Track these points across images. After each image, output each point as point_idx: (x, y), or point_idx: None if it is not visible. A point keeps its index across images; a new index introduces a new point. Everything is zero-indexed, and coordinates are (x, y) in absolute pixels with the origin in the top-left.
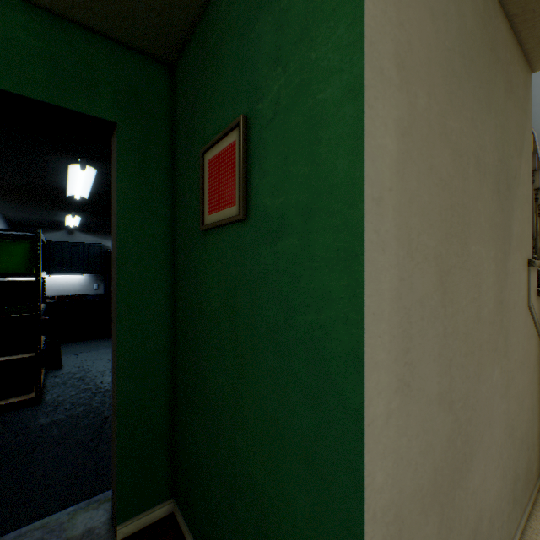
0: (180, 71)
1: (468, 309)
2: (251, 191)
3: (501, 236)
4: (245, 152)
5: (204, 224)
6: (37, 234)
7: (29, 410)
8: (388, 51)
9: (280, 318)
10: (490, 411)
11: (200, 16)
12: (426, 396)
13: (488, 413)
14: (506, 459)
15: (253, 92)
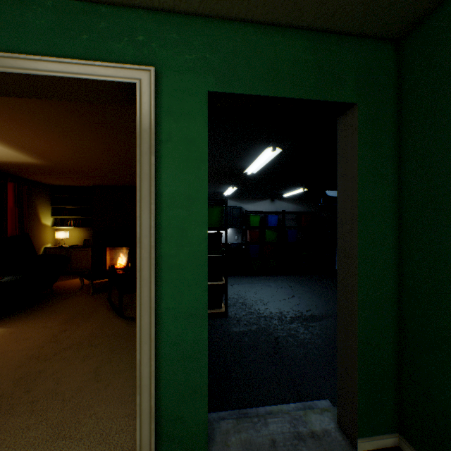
0: (416, 40)
1: None
2: None
3: None
4: None
5: None
6: (225, 201)
7: (223, 320)
8: None
9: None
10: None
11: None
12: None
13: None
14: None
15: None
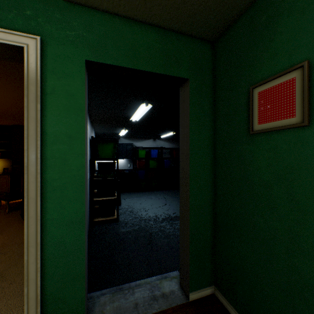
0: (222, 44)
1: None
2: None
3: None
4: (307, 83)
5: (253, 130)
6: (117, 140)
7: (115, 224)
8: None
9: None
10: None
11: (246, 8)
12: None
13: None
14: None
15: None
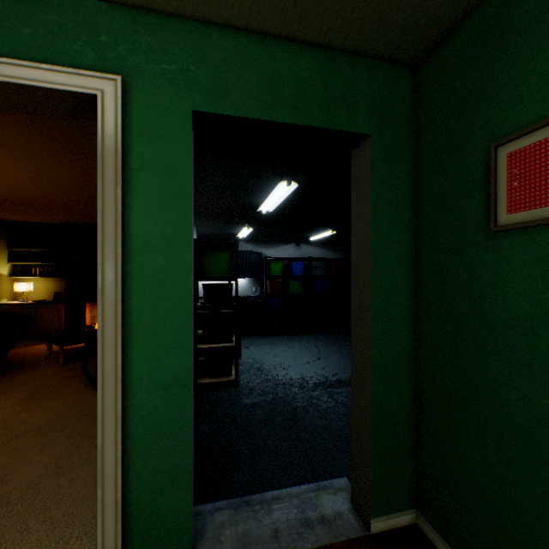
0: (432, 67)
1: None
2: None
3: None
4: None
5: (496, 224)
6: (236, 245)
7: (232, 390)
8: None
9: None
10: None
11: None
12: None
13: None
14: None
15: None
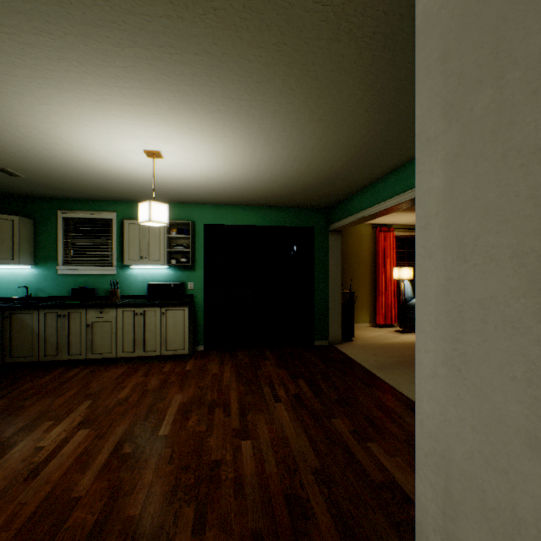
0: None
1: None
2: None
3: None
4: None
5: None
6: None
7: None
8: (434, 118)
9: None
10: None
11: None
12: (493, 407)
13: None
14: None
15: None
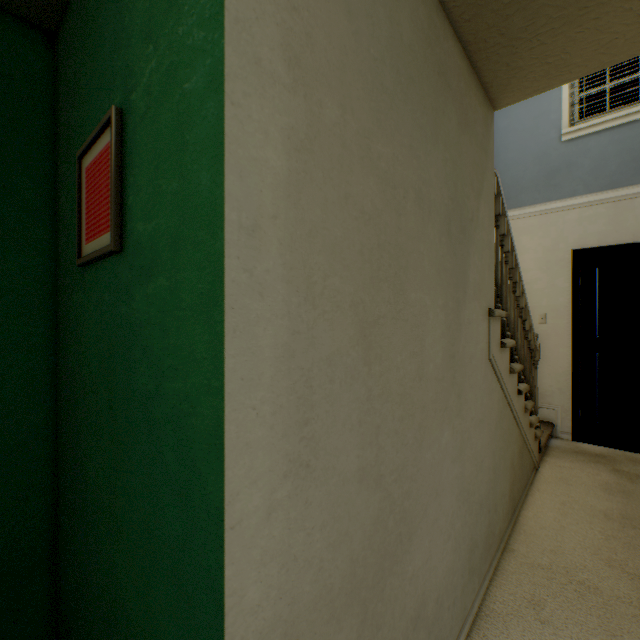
0: (63, 42)
1: (406, 365)
2: (126, 213)
3: (453, 283)
4: (119, 158)
5: (82, 256)
6: None
7: None
8: (271, 38)
9: (152, 386)
10: (438, 478)
11: None
12: (339, 474)
13: (435, 482)
14: (460, 528)
15: (128, 76)
